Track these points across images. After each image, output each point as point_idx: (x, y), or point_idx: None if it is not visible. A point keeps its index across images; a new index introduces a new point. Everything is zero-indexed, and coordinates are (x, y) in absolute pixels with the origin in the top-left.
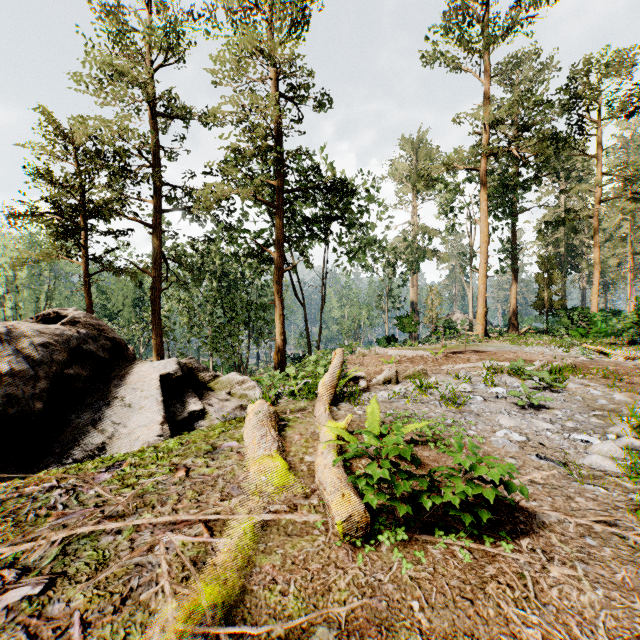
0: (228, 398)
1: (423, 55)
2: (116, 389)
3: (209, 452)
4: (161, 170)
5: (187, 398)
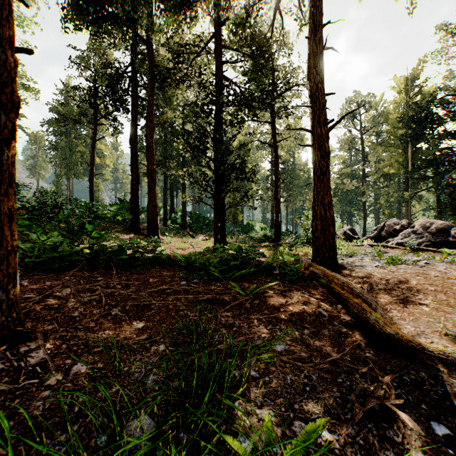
0: None
1: None
2: None
3: None
4: None
5: None
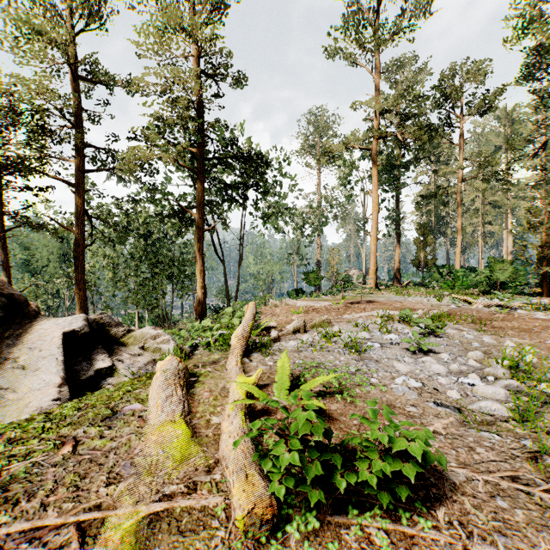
0: (141, 353)
1: (326, 49)
2: (10, 349)
3: (107, 418)
4: (84, 131)
5: (95, 355)
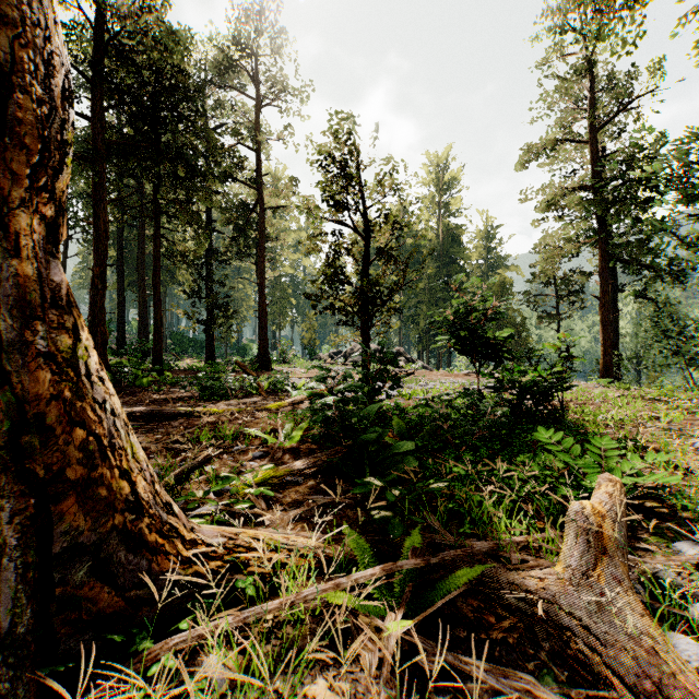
0: None
1: None
2: None
3: None
4: None
5: None
